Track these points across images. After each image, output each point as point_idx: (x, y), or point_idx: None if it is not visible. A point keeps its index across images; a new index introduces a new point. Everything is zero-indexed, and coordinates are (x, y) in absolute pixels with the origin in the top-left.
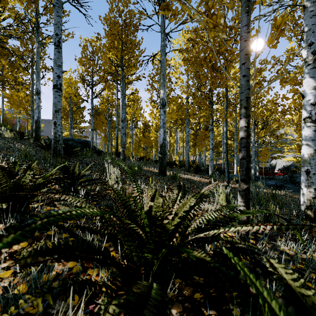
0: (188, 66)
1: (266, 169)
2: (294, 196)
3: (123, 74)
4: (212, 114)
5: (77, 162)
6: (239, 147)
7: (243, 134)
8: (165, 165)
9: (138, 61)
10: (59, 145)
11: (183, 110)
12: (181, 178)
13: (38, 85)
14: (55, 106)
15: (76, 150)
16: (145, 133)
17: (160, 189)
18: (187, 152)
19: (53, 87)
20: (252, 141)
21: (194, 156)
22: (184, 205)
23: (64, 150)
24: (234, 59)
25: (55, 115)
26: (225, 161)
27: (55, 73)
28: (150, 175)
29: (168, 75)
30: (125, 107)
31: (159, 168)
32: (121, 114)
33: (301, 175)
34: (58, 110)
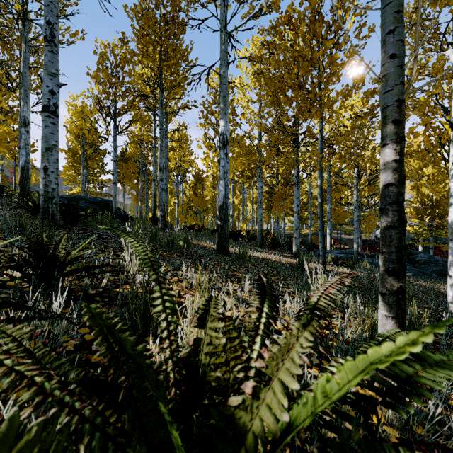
0: (262, 87)
1: (371, 243)
2: (418, 283)
3: (162, 98)
4: (298, 160)
5: (63, 234)
6: (332, 211)
7: (391, 176)
8: (227, 238)
9: (185, 78)
10: (52, 205)
11: (255, 153)
12: (252, 258)
13: (26, 111)
14: (45, 141)
15: (83, 214)
16: (197, 189)
17: (220, 278)
18: (260, 218)
19: (42, 110)
20: (354, 202)
21: (268, 224)
22: (285, 353)
23: (63, 214)
24: (334, 74)
25: (46, 156)
26: (319, 232)
27: (46, 87)
28: (203, 254)
29: (230, 103)
30: (166, 150)
31: (217, 242)
32: (159, 159)
33: (448, 254)
34: (50, 147)
